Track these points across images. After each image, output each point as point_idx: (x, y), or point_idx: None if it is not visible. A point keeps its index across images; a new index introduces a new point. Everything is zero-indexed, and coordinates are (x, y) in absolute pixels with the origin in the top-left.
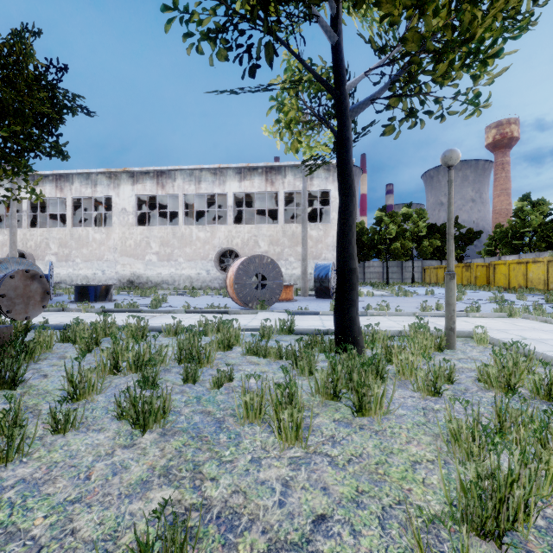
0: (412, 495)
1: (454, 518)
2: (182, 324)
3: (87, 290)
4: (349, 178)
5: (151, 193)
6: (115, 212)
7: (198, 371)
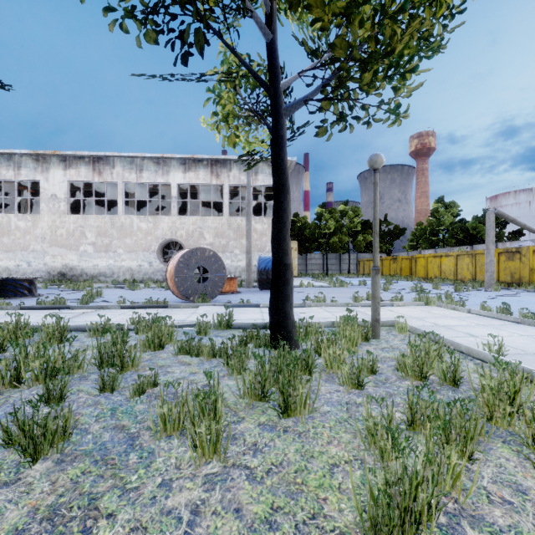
0: (327, 505)
1: (364, 528)
2: (114, 321)
3: (5, 285)
4: (283, 175)
5: (86, 179)
6: (43, 198)
7: (118, 377)
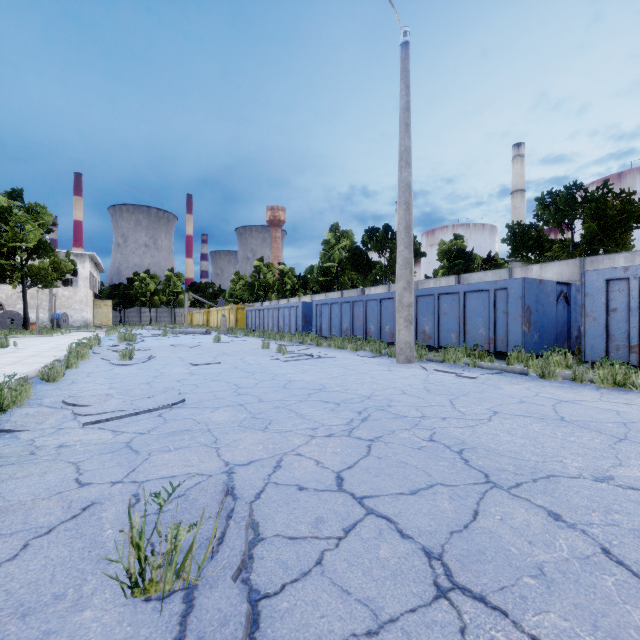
0: None
1: None
2: None
3: None
4: (25, 300)
5: None
6: None
7: None
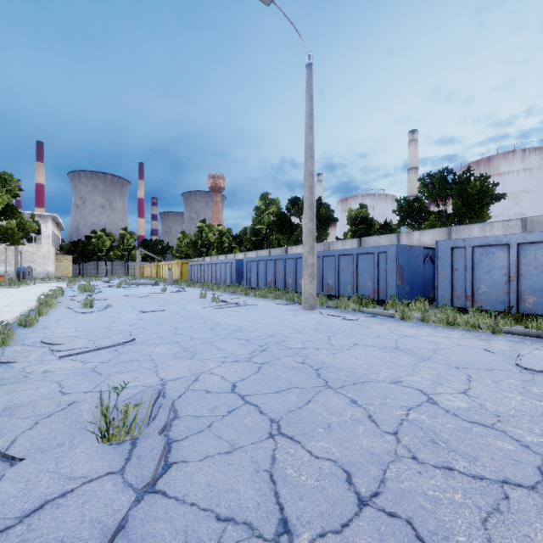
0: None
1: None
2: None
3: None
4: None
5: None
6: None
7: None
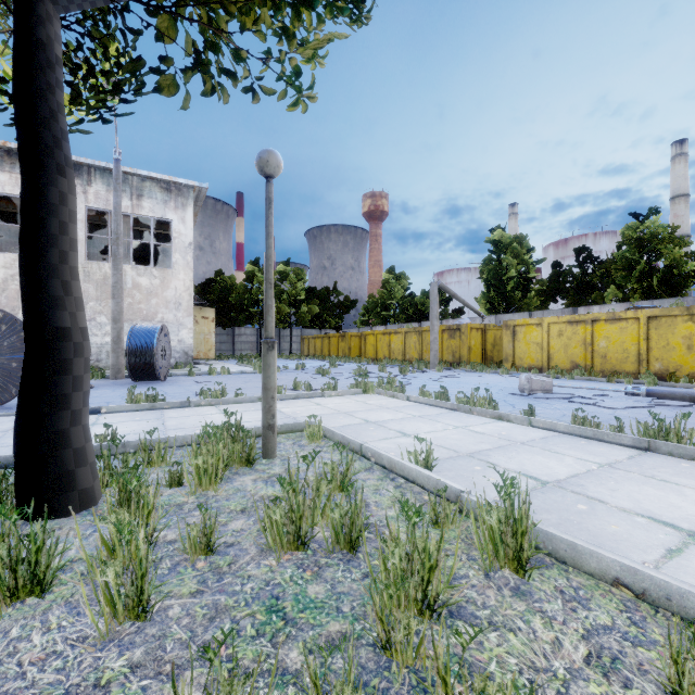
0: None
1: None
2: None
3: None
4: (44, 129)
5: None
6: None
7: None
